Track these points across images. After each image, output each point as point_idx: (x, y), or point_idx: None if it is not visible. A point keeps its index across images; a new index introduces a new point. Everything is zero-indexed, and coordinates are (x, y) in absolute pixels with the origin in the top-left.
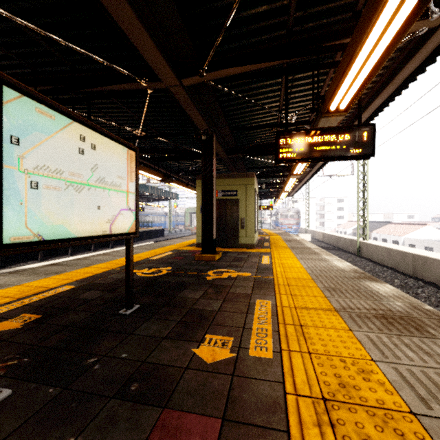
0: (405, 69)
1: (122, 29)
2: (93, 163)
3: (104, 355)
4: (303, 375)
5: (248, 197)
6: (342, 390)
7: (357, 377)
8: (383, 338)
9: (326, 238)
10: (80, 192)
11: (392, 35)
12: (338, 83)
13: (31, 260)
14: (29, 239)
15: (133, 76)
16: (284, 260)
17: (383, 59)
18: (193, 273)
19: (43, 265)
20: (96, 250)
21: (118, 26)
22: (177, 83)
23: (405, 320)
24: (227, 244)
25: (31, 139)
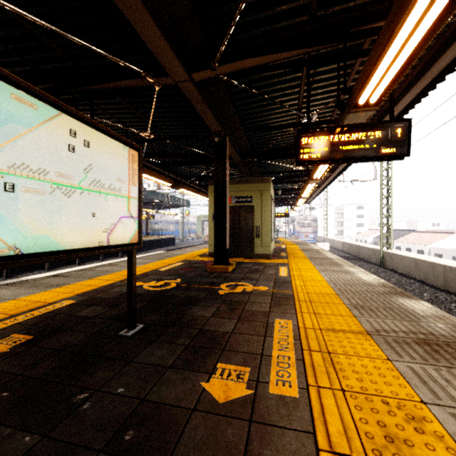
0: (442, 58)
1: (123, 14)
2: (87, 163)
3: (97, 390)
4: (338, 422)
5: (264, 204)
6: (390, 446)
7: (407, 427)
8: (431, 371)
9: (346, 247)
10: (69, 196)
11: (443, 5)
12: (371, 70)
13: (37, 270)
14: (2, 253)
15: (138, 71)
16: (303, 272)
17: (428, 38)
18: (204, 287)
19: (48, 275)
20: (105, 259)
21: (121, 14)
22: (187, 78)
23: (452, 346)
24: (241, 254)
25: (6, 132)
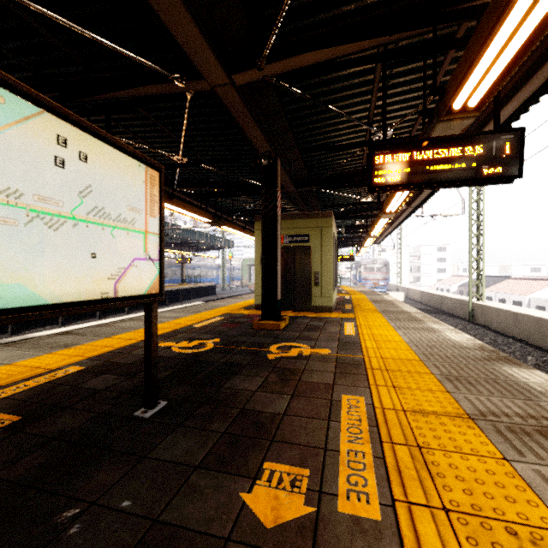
0: None
1: None
2: (84, 184)
3: (93, 502)
4: None
5: (324, 244)
6: None
7: None
8: None
9: (424, 297)
10: (57, 229)
11: None
12: (475, 57)
13: (50, 325)
14: None
15: (164, 73)
16: (375, 329)
17: None
18: (249, 349)
19: (61, 331)
20: (131, 312)
21: None
22: (226, 81)
23: None
24: (295, 306)
25: None
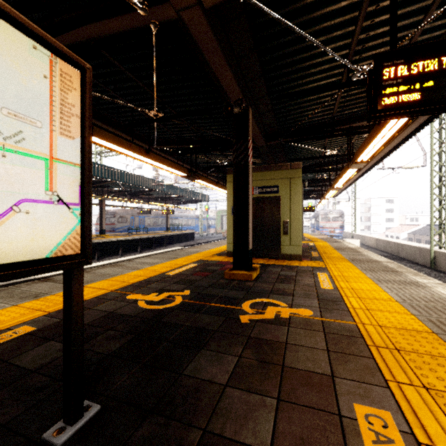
0: None
1: None
2: None
3: None
4: None
5: (293, 194)
6: None
7: None
8: None
9: (380, 244)
10: None
11: None
12: None
13: None
14: None
15: None
16: (353, 282)
17: None
18: (220, 306)
19: (59, 273)
20: (124, 255)
21: None
22: None
23: None
24: (265, 253)
25: None
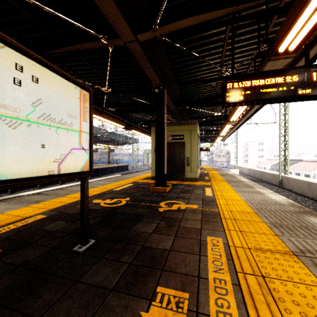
0: None
1: None
2: (35, 98)
3: None
4: None
5: (192, 140)
6: None
7: None
8: None
9: (251, 172)
10: (15, 127)
11: None
12: (298, 13)
13: (32, 188)
14: None
15: (95, 34)
16: (224, 192)
17: None
18: (147, 205)
19: (37, 192)
20: (79, 180)
21: None
22: (133, 38)
23: None
24: (175, 177)
25: None
